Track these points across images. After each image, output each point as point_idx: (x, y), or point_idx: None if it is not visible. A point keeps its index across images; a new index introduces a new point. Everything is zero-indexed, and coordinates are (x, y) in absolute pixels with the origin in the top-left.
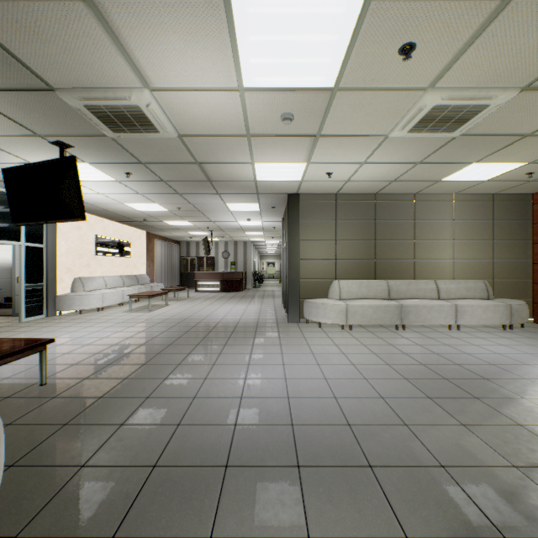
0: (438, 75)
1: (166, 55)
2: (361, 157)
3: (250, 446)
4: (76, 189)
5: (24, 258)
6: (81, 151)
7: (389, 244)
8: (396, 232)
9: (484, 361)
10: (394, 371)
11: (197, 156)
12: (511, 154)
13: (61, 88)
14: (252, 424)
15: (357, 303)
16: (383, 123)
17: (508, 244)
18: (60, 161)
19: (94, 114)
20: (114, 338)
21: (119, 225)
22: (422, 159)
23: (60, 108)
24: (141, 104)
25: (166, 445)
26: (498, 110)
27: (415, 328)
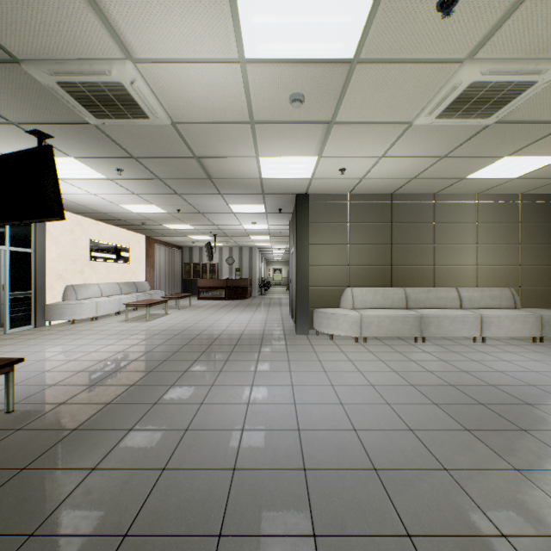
0: (481, 41)
1: (149, 12)
2: (380, 150)
3: (251, 503)
4: (53, 184)
5: (9, 264)
6: (63, 143)
7: (407, 248)
8: (414, 235)
9: (521, 380)
10: (420, 393)
11: (195, 149)
12: (549, 146)
13: (27, 60)
14: (255, 468)
15: (373, 314)
16: (408, 106)
17: (536, 248)
18: (34, 152)
19: (70, 94)
20: (104, 352)
21: (116, 229)
22: (447, 152)
23: (30, 87)
24: (124, 81)
25: (144, 500)
26: (544, 89)
27: (436, 340)
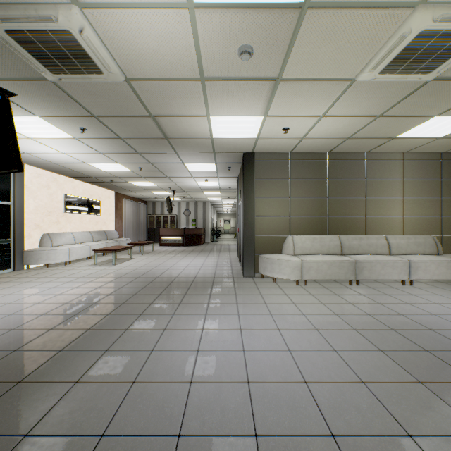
0: None
1: None
2: (321, 109)
3: None
4: (10, 136)
5: None
6: (26, 101)
7: (341, 201)
8: (347, 190)
9: None
10: (365, 339)
11: (150, 108)
12: None
13: None
14: (202, 434)
15: (312, 259)
16: (353, 61)
17: None
18: None
19: (22, 45)
20: (69, 295)
21: (89, 185)
22: (384, 111)
23: None
24: (72, 29)
25: None
26: None
27: (368, 283)
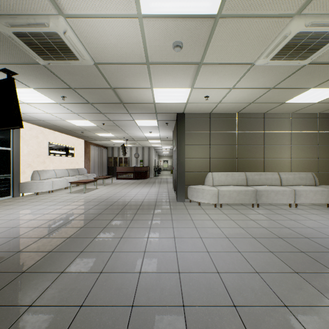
0: None
1: None
2: (231, 83)
3: None
4: (14, 103)
5: None
6: (24, 78)
7: (246, 147)
8: (251, 139)
9: (326, 234)
10: (260, 244)
11: (111, 82)
12: None
13: None
14: (147, 305)
15: (225, 189)
16: (252, 51)
17: (328, 147)
18: (2, 82)
19: (23, 42)
20: (53, 214)
21: (66, 136)
22: (275, 85)
23: None
24: (59, 31)
25: None
26: None
27: (266, 206)
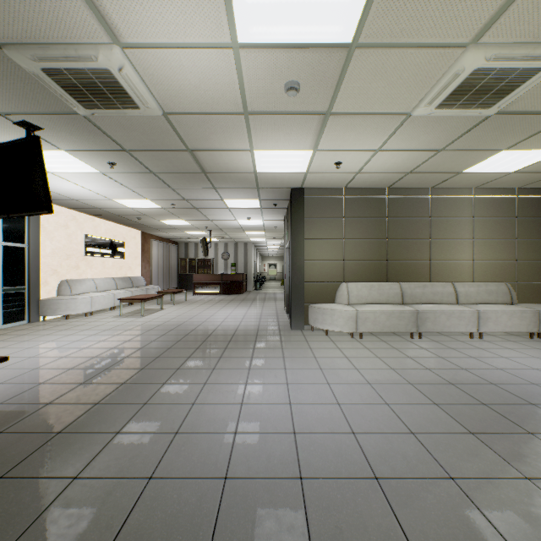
0: (487, 23)
1: None
2: (376, 143)
3: (243, 518)
4: (40, 176)
5: (2, 259)
6: (53, 135)
7: (402, 243)
8: (410, 230)
9: (523, 379)
10: (420, 393)
11: (188, 142)
12: None
13: (9, 44)
14: (248, 476)
15: (368, 309)
16: (407, 96)
17: (532, 243)
18: (21, 143)
19: (57, 82)
20: (96, 349)
21: (112, 224)
22: (445, 145)
23: (14, 75)
24: (112, 67)
25: (127, 515)
26: None
27: (432, 336)
